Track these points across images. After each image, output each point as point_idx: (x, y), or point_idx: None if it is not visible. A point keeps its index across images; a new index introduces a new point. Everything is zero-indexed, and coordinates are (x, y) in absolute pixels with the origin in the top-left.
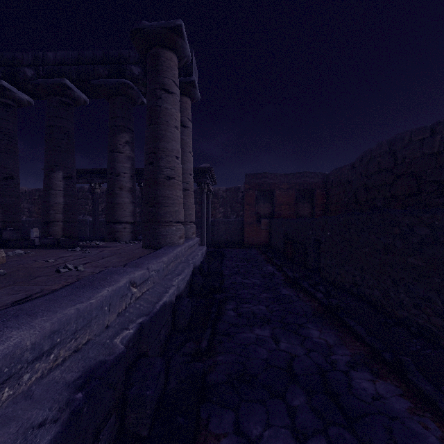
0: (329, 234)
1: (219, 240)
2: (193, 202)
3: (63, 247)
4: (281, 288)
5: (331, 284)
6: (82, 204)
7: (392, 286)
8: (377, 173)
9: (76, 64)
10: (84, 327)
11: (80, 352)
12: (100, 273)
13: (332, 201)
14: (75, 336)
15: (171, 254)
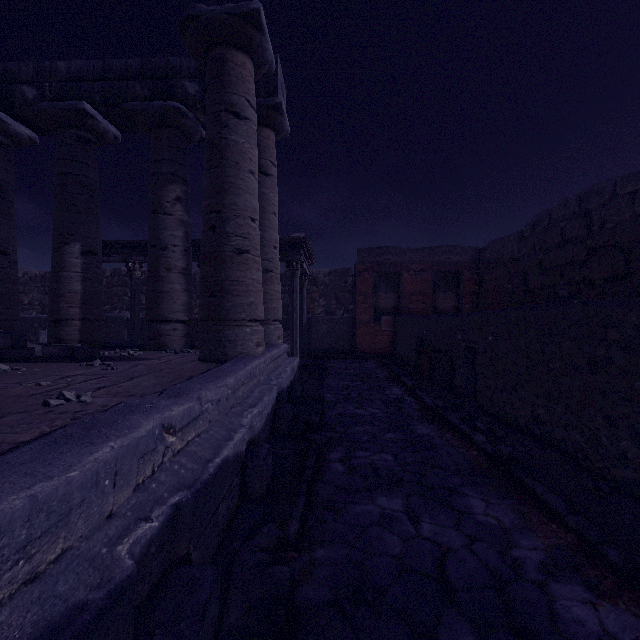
0: (492, 339)
1: (319, 347)
2: (278, 290)
3: (77, 359)
4: (415, 423)
5: (494, 417)
6: (119, 294)
7: (605, 427)
8: (560, 246)
9: (101, 80)
10: (51, 529)
11: (39, 582)
12: (110, 411)
13: (488, 289)
14: (27, 552)
15: (241, 372)
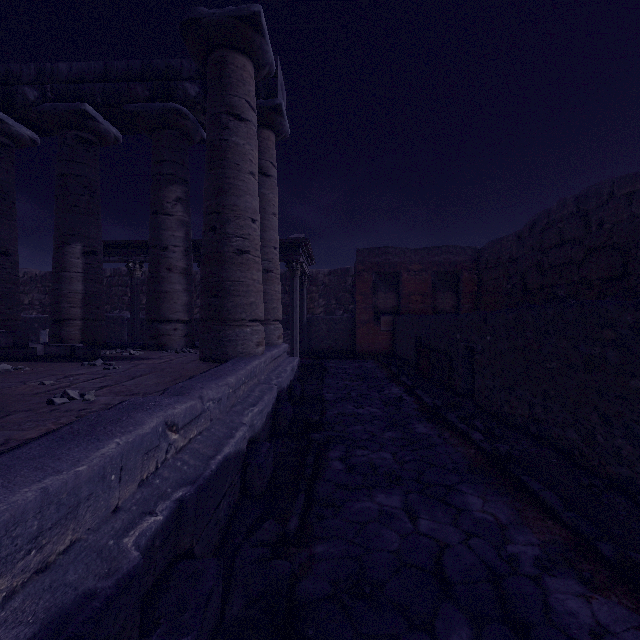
0: (490, 338)
1: (319, 347)
2: (278, 291)
3: (78, 359)
4: (414, 422)
5: (492, 416)
6: (119, 294)
7: (600, 426)
8: (558, 246)
9: (102, 81)
10: (61, 521)
11: (49, 572)
12: (115, 409)
13: (487, 289)
14: (38, 543)
15: (241, 371)
